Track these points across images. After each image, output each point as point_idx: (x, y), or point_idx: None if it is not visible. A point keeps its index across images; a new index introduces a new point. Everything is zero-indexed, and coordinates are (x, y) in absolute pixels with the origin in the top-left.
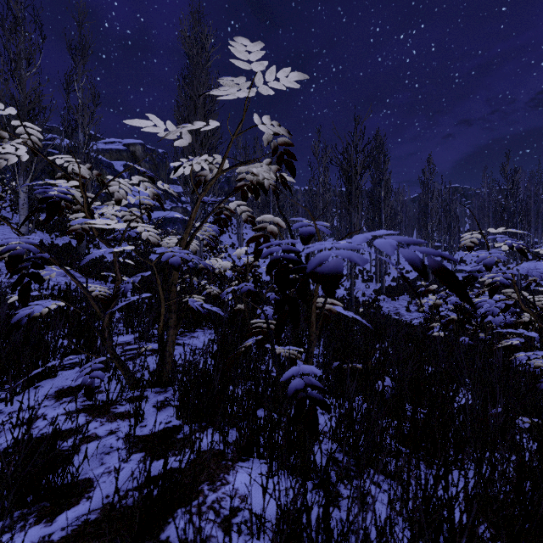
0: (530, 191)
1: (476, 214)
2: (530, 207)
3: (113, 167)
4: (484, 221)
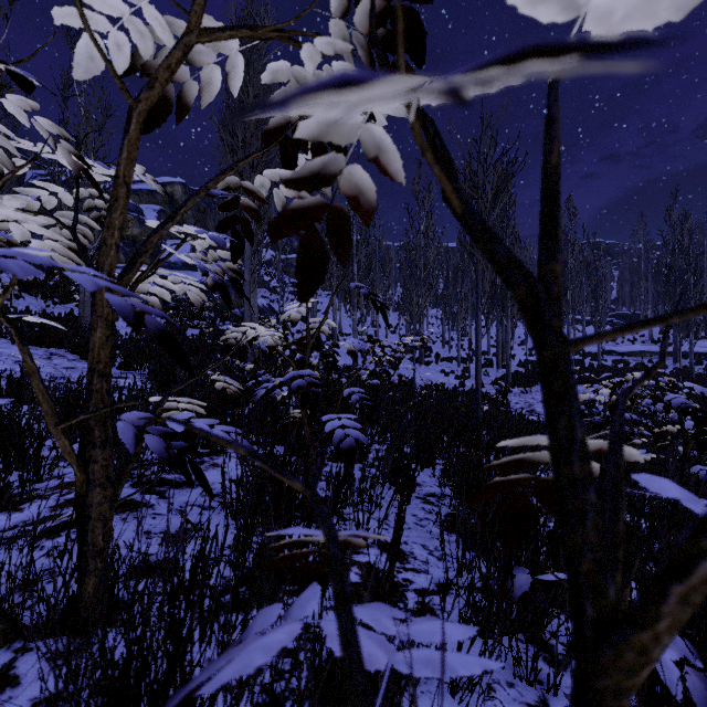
0: (703, 245)
1: (627, 277)
2: (703, 267)
3: (141, 212)
4: (639, 286)
